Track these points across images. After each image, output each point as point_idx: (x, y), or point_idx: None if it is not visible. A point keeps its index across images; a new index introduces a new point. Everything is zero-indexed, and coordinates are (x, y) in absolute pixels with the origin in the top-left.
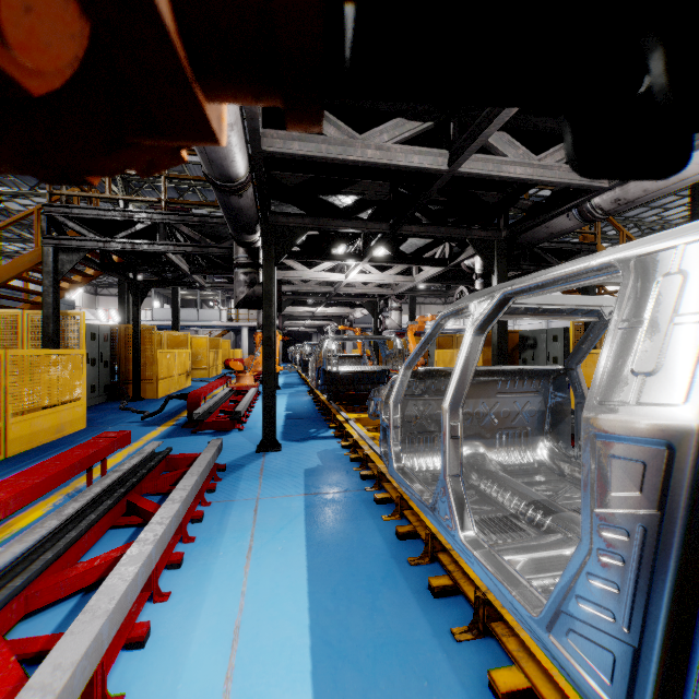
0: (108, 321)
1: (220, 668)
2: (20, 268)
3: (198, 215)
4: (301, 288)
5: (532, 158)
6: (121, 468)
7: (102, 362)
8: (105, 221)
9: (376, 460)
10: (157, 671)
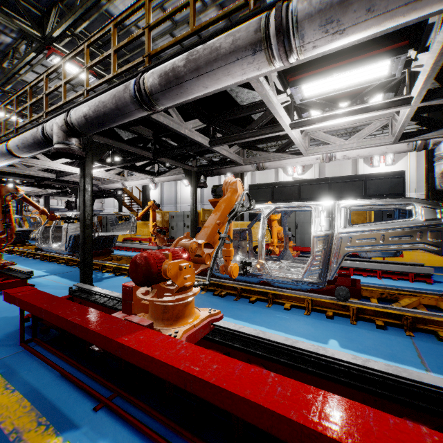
0: None
1: None
2: None
3: None
4: None
5: None
6: None
7: None
8: None
9: (33, 252)
10: None
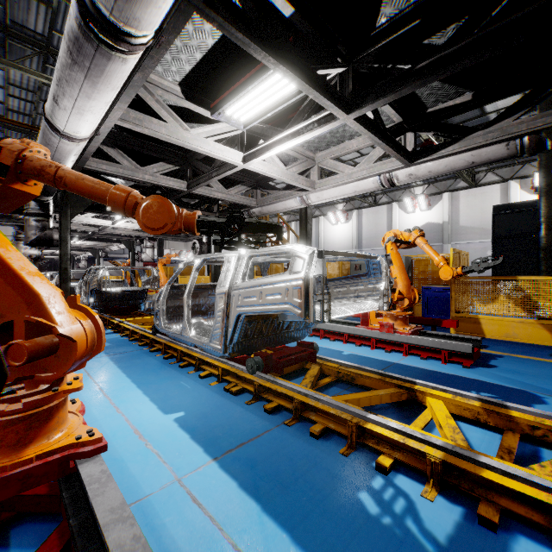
0: None
1: (100, 395)
2: None
3: None
4: None
5: (225, 190)
6: None
7: None
8: None
9: (148, 335)
10: None
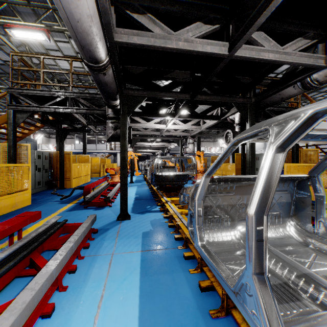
0: (54, 150)
1: None
2: (0, 122)
3: (88, 93)
4: (144, 133)
5: (279, 48)
6: (29, 235)
7: (44, 169)
8: (42, 97)
9: (184, 229)
10: None
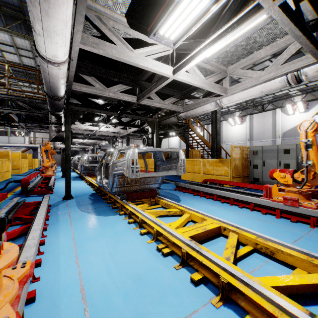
0: None
1: (71, 243)
2: None
3: (28, 98)
4: (77, 131)
5: (162, 101)
6: (9, 205)
7: None
8: None
9: (113, 197)
10: (52, 247)
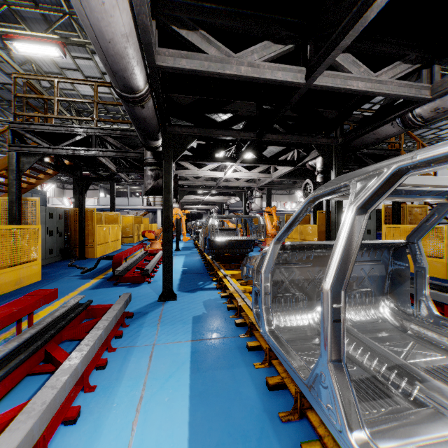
0: (70, 206)
1: None
2: None
3: (119, 130)
4: (194, 183)
5: (371, 75)
6: (44, 321)
7: (58, 233)
8: (55, 134)
9: (247, 311)
10: None
